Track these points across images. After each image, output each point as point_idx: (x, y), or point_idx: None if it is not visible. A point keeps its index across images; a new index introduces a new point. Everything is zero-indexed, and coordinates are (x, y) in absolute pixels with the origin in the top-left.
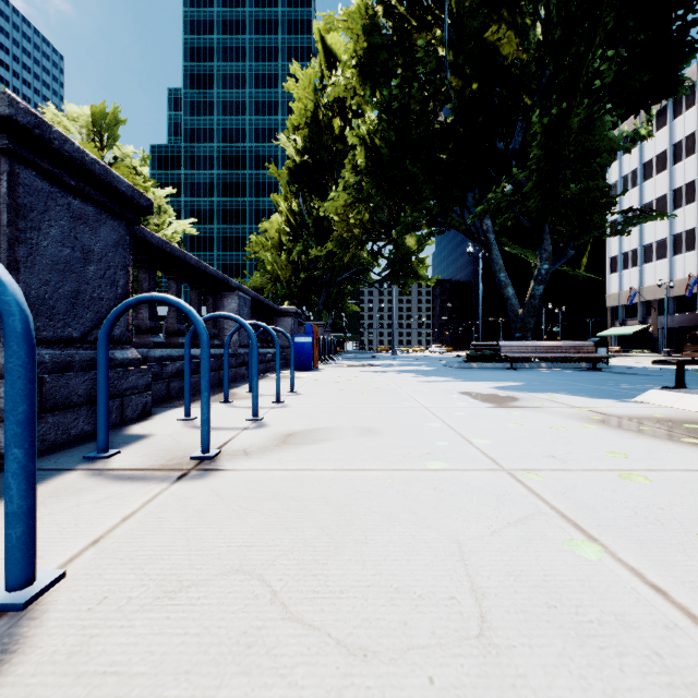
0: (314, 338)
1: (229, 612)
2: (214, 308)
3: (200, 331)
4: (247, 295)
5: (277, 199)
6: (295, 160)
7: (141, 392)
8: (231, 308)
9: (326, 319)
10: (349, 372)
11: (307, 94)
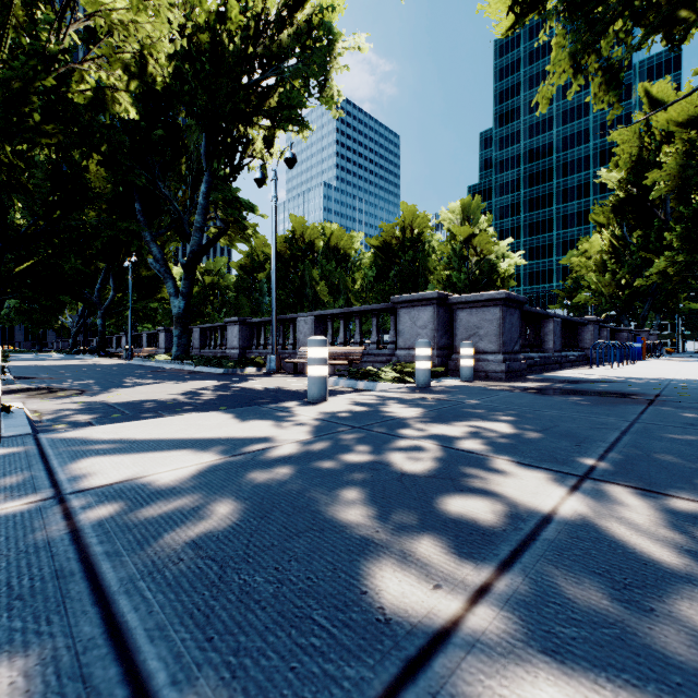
0: (642, 344)
1: (641, 367)
2: (598, 335)
3: (626, 347)
4: (608, 328)
5: (595, 217)
6: (617, 195)
7: (601, 358)
8: (603, 334)
9: (652, 318)
10: (665, 361)
11: (630, 145)
